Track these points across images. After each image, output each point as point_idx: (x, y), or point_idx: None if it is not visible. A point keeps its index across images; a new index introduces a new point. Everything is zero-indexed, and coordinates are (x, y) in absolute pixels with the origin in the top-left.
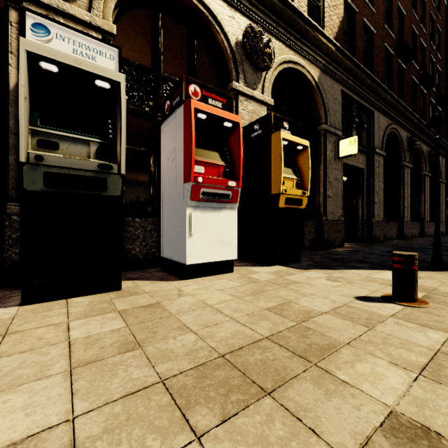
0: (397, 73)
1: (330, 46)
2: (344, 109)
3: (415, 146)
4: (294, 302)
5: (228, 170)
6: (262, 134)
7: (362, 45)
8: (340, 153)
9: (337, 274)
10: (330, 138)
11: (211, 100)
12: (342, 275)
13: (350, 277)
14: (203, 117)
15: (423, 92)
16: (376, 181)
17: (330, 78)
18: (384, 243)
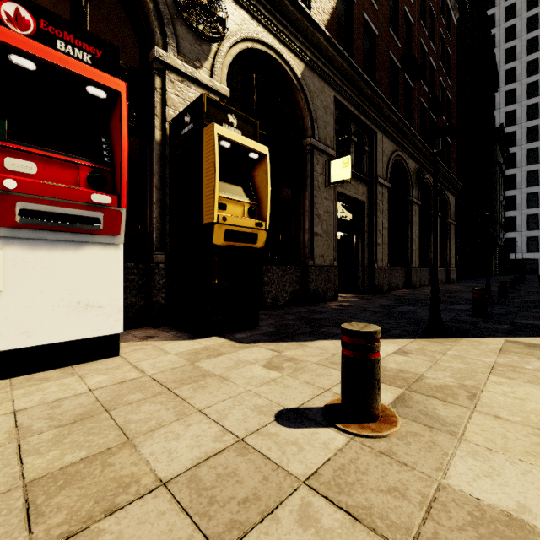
0: (404, 91)
1: (317, 33)
2: (339, 123)
3: (424, 180)
4: (135, 442)
5: (99, 175)
6: (194, 130)
7: (361, 46)
8: (331, 178)
9: (292, 350)
10: (318, 158)
11: (62, 44)
12: (297, 353)
13: (306, 357)
14: (29, 67)
15: (433, 120)
16: (379, 218)
17: (319, 78)
18: (388, 293)
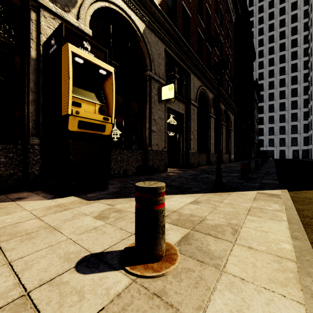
0: (206, 52)
1: (153, 6)
2: (168, 65)
3: None
4: None
5: None
6: (56, 49)
7: (181, 21)
8: (162, 97)
9: (122, 204)
10: (154, 84)
11: None
12: (125, 206)
13: (130, 209)
14: None
15: (222, 71)
16: (192, 124)
17: (155, 35)
18: (197, 168)
